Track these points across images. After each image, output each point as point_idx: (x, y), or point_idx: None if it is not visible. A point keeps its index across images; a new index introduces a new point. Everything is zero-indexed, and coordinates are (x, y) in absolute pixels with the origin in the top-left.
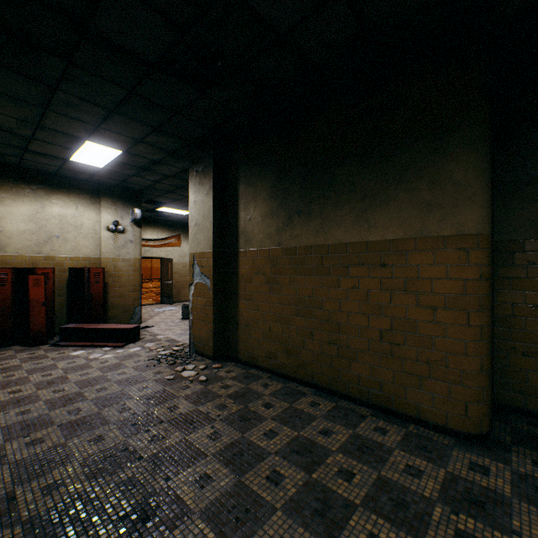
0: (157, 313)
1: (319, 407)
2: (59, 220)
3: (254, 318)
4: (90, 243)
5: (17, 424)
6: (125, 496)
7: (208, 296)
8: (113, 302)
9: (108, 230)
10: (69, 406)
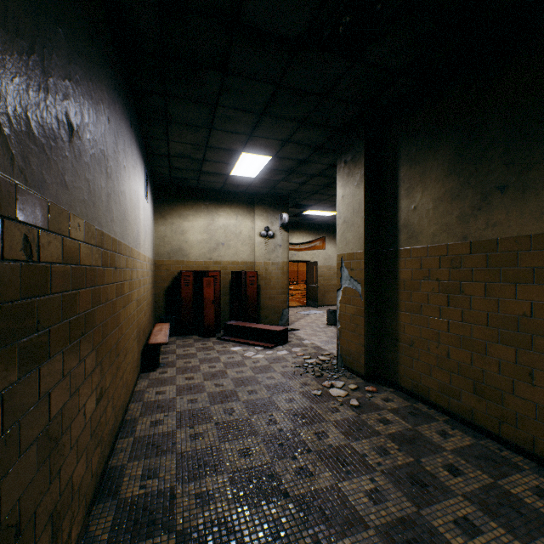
0: (303, 315)
1: None
2: (223, 230)
3: (421, 336)
4: (246, 248)
5: (186, 412)
6: None
7: (359, 304)
8: (265, 303)
9: (260, 236)
10: (225, 403)
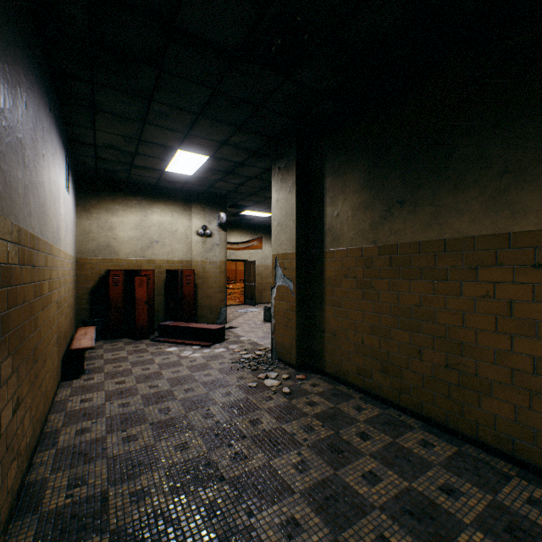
0: (240, 314)
1: (434, 449)
2: (158, 227)
3: (342, 327)
4: (183, 247)
5: (118, 416)
6: (205, 526)
7: (291, 300)
8: (202, 302)
9: (198, 235)
10: (160, 404)
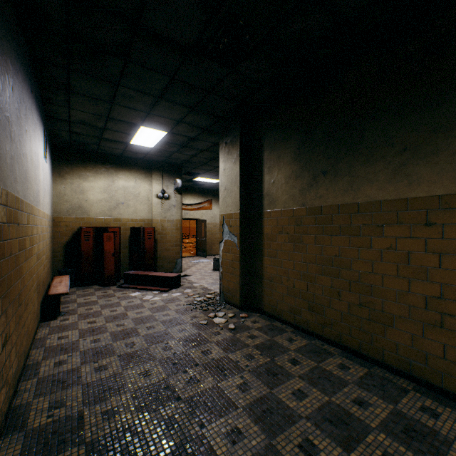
0: (194, 264)
1: (349, 371)
2: (123, 191)
3: (277, 274)
4: (144, 208)
5: (90, 350)
6: (165, 436)
7: (236, 252)
8: (161, 254)
9: (157, 197)
10: (126, 339)
